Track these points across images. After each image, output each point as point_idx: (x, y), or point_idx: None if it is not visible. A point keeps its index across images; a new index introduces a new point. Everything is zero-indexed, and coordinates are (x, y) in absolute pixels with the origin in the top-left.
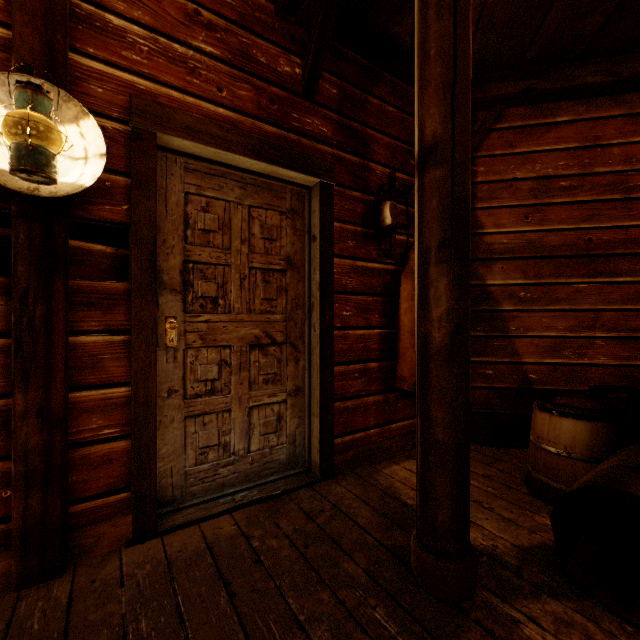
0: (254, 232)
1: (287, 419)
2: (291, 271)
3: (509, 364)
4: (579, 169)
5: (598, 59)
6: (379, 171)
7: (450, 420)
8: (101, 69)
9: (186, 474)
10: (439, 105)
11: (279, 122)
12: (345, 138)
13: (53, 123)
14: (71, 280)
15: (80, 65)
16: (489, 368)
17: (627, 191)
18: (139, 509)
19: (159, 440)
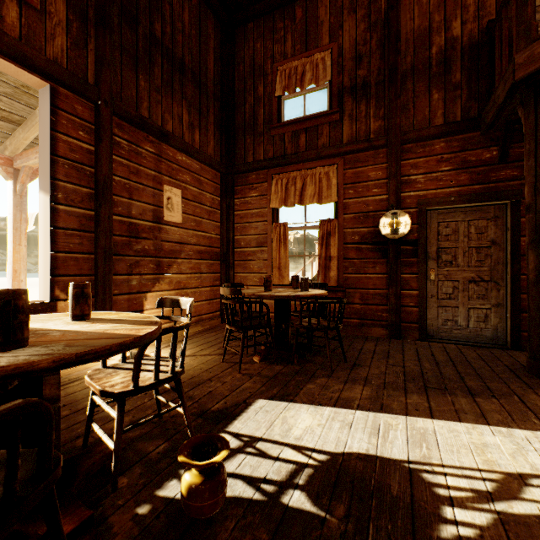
0: (471, 231)
1: (491, 317)
2: (494, 246)
3: None
4: None
5: None
6: None
7: (536, 308)
8: (409, 194)
9: (438, 327)
10: (529, 191)
11: (482, 182)
12: None
13: (398, 220)
14: (401, 259)
15: (403, 196)
16: None
17: None
18: (420, 330)
19: (427, 312)
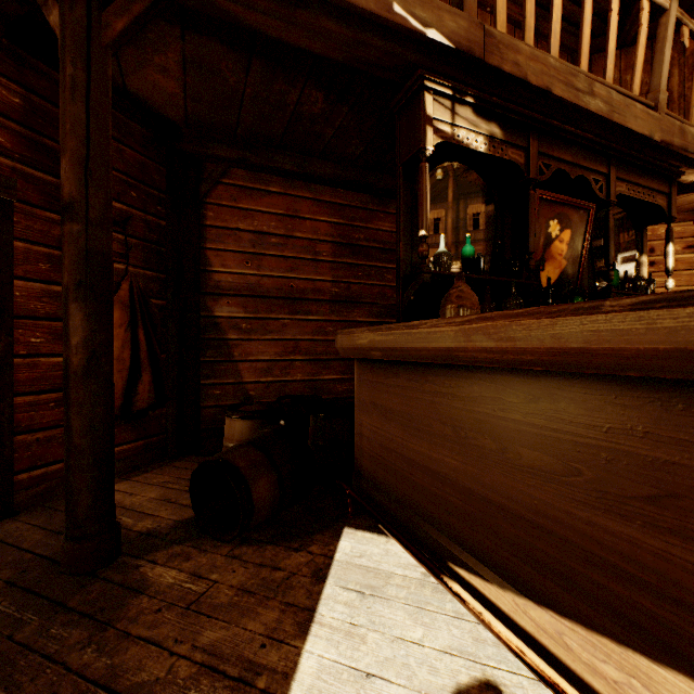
0: None
1: None
2: None
3: (234, 384)
4: (285, 231)
5: (292, 153)
6: None
7: (88, 427)
8: None
9: None
10: (75, 172)
11: None
12: (35, 154)
13: None
14: None
15: None
16: (217, 389)
17: (315, 254)
18: None
19: None
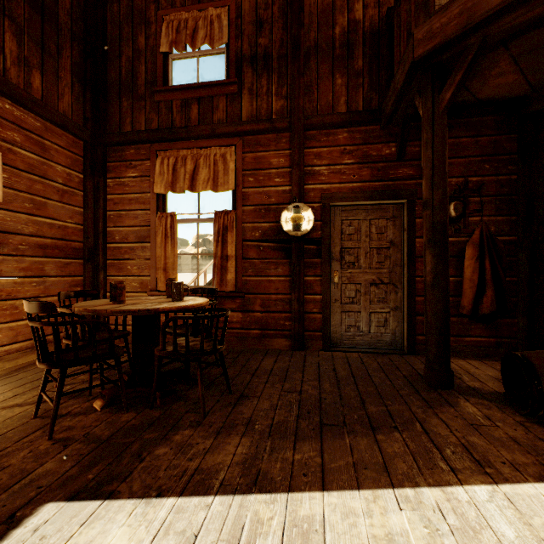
0: (372, 231)
1: (390, 321)
2: (392, 247)
3: None
4: None
5: None
6: (453, 182)
7: (433, 313)
8: (313, 187)
9: (341, 335)
10: (427, 185)
11: (383, 179)
12: None
13: (301, 215)
14: (304, 259)
15: (307, 189)
16: None
17: None
18: (324, 339)
19: (331, 318)
